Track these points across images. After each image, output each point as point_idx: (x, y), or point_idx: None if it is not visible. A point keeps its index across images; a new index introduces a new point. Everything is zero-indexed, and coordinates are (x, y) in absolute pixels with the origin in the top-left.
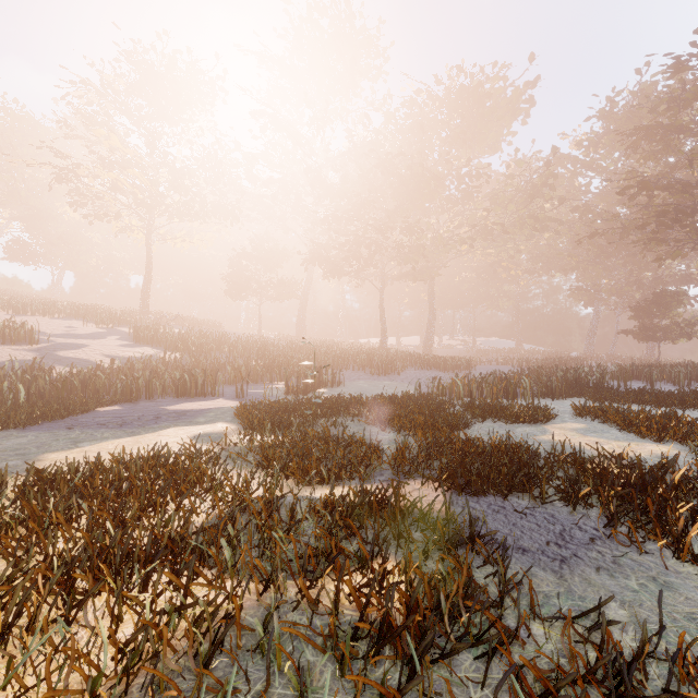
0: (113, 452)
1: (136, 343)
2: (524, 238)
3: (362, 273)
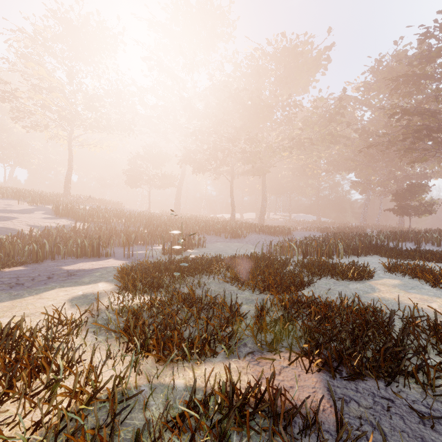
0: None
1: (56, 216)
2: (323, 149)
3: (218, 170)
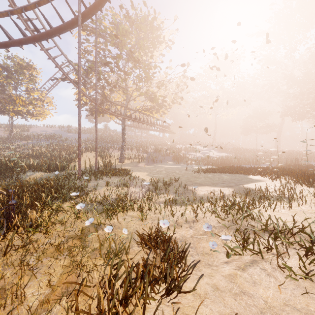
0: (262, 167)
1: (220, 152)
2: None
3: None
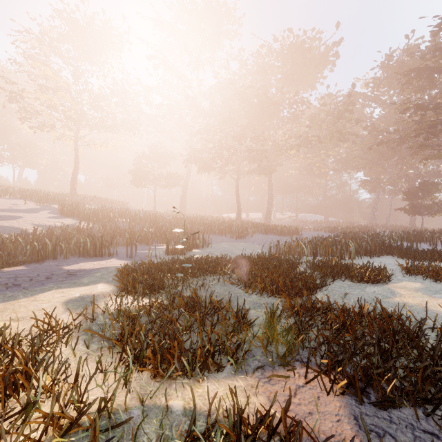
0: None
1: (62, 215)
2: (331, 147)
3: (224, 169)
